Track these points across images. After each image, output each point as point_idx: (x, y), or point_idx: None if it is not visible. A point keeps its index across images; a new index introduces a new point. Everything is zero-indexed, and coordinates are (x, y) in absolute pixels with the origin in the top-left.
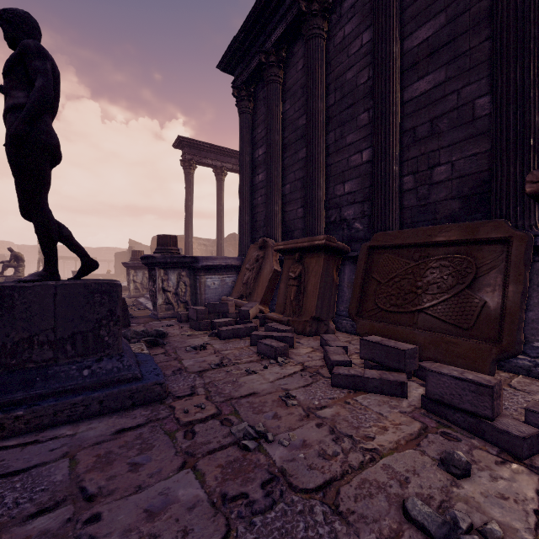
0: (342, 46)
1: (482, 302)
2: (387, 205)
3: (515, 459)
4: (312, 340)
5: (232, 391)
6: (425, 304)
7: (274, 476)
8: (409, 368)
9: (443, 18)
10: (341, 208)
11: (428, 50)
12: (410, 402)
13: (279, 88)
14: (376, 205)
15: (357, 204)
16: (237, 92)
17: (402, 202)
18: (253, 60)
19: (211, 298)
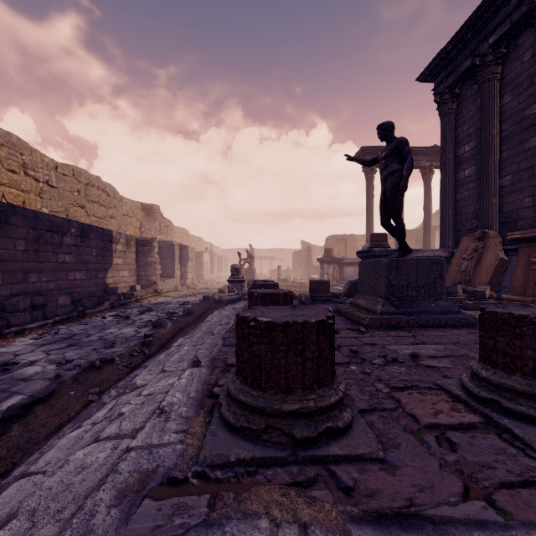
0: None
1: None
2: None
3: None
4: None
5: None
6: None
7: None
8: None
9: None
10: None
11: None
12: None
13: (496, 84)
14: None
15: None
16: (439, 97)
17: None
18: (461, 64)
19: None
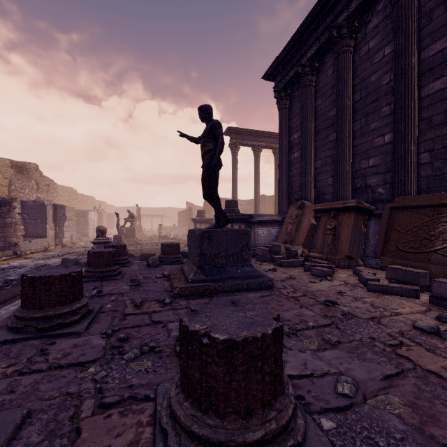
0: (366, 57)
1: None
2: (406, 176)
3: None
4: (346, 271)
5: (307, 288)
6: (437, 247)
7: (346, 313)
8: (422, 284)
9: None
10: (366, 177)
11: (442, 58)
12: (421, 300)
13: (312, 90)
14: (397, 176)
15: (380, 174)
16: (278, 94)
17: (420, 173)
18: (290, 71)
19: (261, 243)
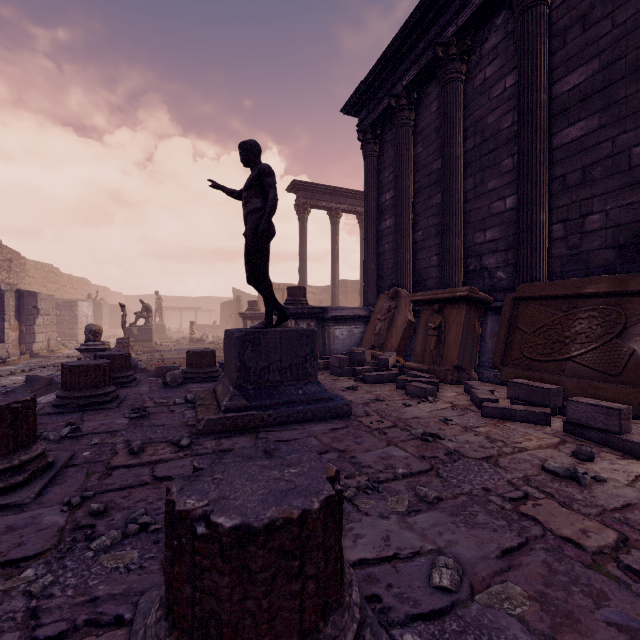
0: (482, 89)
1: (631, 351)
2: (534, 255)
3: (634, 458)
4: (455, 387)
5: (399, 415)
6: (573, 353)
7: (451, 452)
8: (553, 404)
9: (596, 64)
10: (481, 256)
11: (579, 96)
12: (553, 428)
13: (410, 131)
14: (522, 255)
15: (500, 252)
16: (363, 135)
17: (551, 251)
18: (380, 103)
19: (340, 349)
